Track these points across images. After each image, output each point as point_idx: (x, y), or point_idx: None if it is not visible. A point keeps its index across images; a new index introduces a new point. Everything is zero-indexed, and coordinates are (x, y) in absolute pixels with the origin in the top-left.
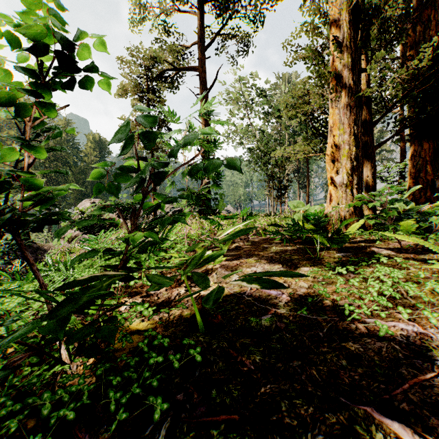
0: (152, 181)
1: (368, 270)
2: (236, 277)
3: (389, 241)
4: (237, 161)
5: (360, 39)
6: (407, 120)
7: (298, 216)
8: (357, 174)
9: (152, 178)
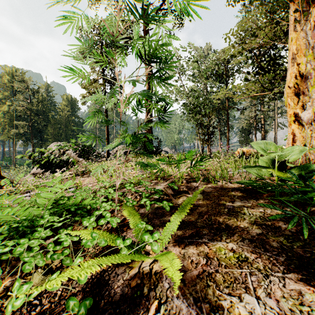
0: None
1: None
2: None
3: None
4: None
5: None
6: None
7: (266, 161)
8: None
9: None
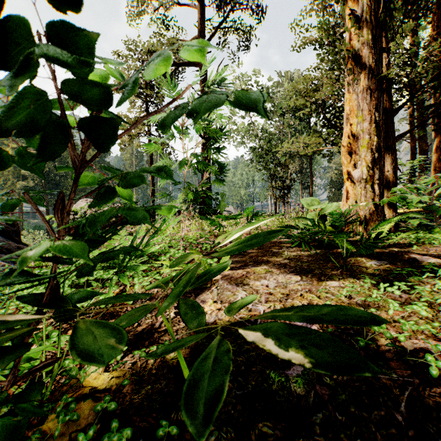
0: (89, 139)
1: (428, 289)
2: (242, 294)
3: (425, 246)
4: (257, 96)
5: (381, 13)
6: (436, 105)
7: (312, 215)
8: (378, 167)
9: (88, 133)
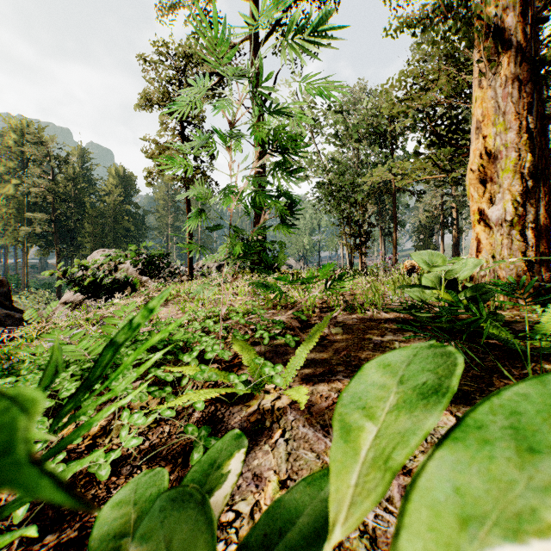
0: None
1: None
2: None
3: None
4: None
5: None
6: None
7: (432, 280)
8: (533, 203)
9: None
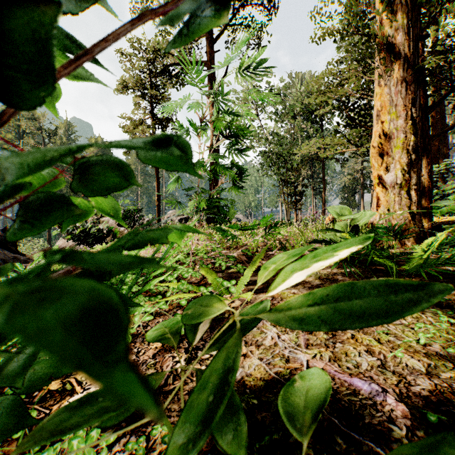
0: None
1: None
2: (272, 332)
3: None
4: None
5: None
6: None
7: (341, 226)
8: (416, 171)
9: None
